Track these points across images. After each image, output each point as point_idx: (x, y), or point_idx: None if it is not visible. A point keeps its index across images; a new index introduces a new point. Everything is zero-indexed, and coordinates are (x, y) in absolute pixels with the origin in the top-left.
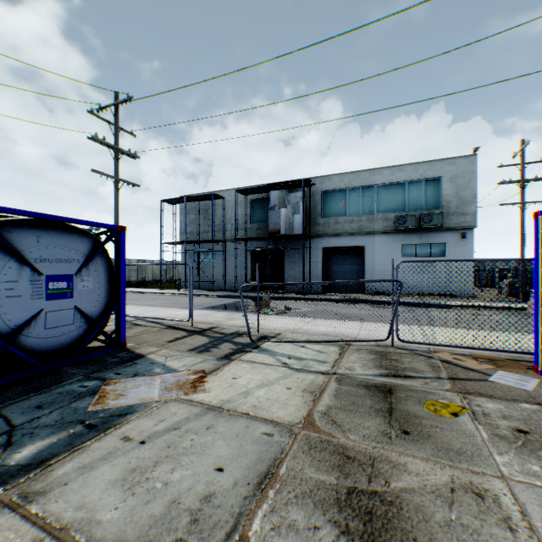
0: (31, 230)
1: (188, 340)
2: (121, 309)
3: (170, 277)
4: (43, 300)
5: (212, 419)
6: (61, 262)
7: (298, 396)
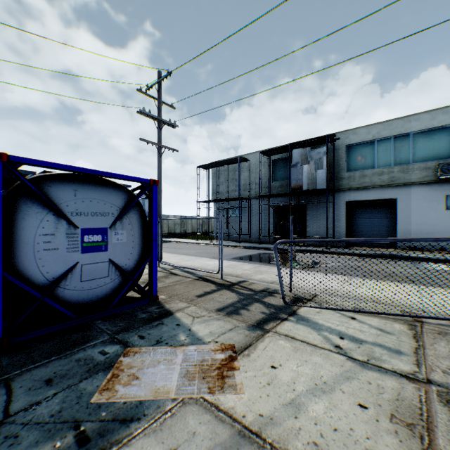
0: (69, 184)
1: (216, 296)
2: (153, 262)
3: (205, 230)
4: (78, 253)
5: None
6: (95, 216)
7: (387, 433)
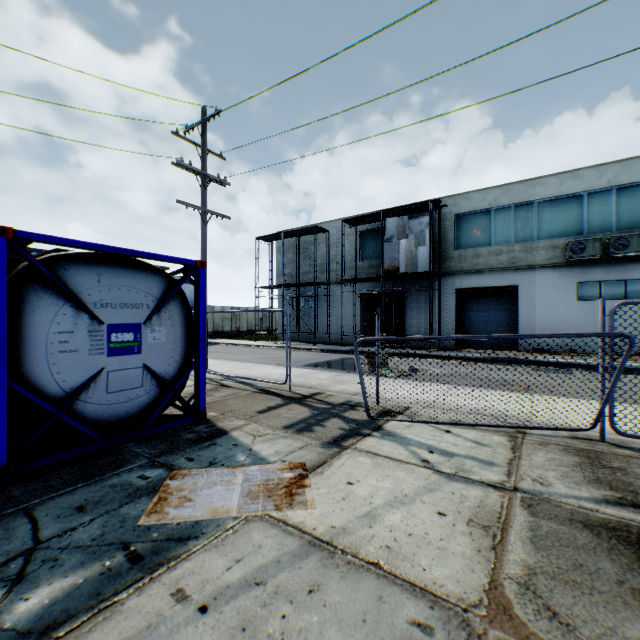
0: (91, 267)
1: (284, 412)
2: (200, 368)
3: (266, 327)
4: (104, 356)
5: (317, 569)
6: (126, 308)
7: (462, 534)
